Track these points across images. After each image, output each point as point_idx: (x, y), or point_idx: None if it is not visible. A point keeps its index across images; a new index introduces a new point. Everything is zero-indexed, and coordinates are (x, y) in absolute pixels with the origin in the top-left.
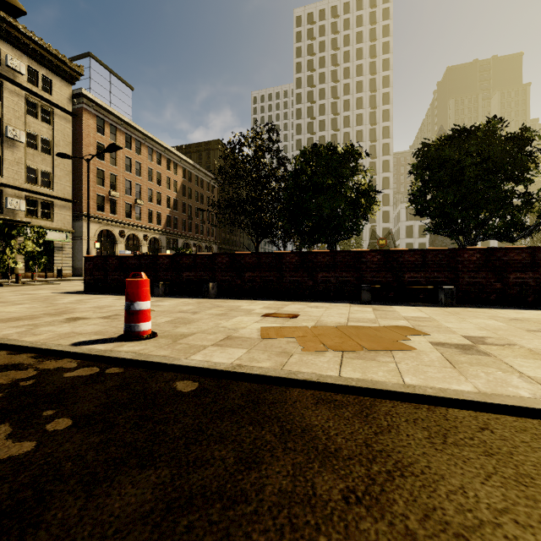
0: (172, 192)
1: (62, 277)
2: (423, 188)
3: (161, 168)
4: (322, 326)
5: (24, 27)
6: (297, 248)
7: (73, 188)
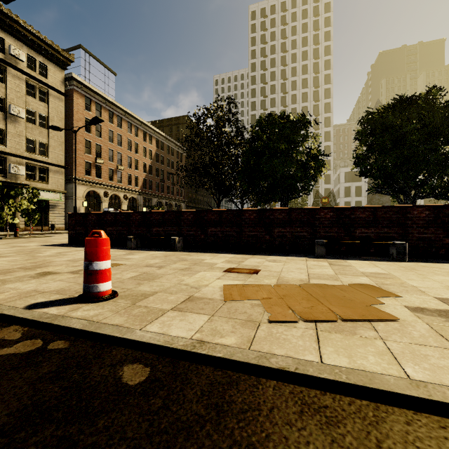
0: (148, 159)
1: (56, 230)
2: (367, 152)
3: (138, 139)
4: (285, 285)
5: (24, 22)
6: (252, 205)
7: (65, 156)
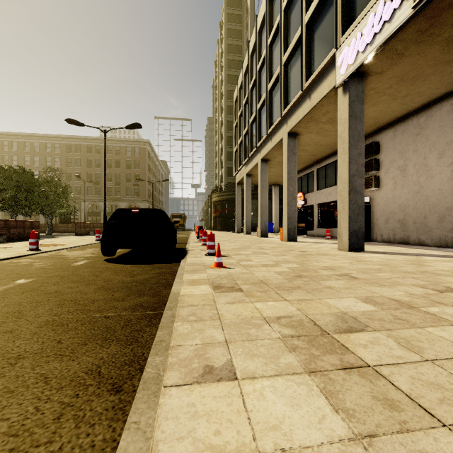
0: None
1: None
2: None
3: None
4: None
5: None
6: None
7: None
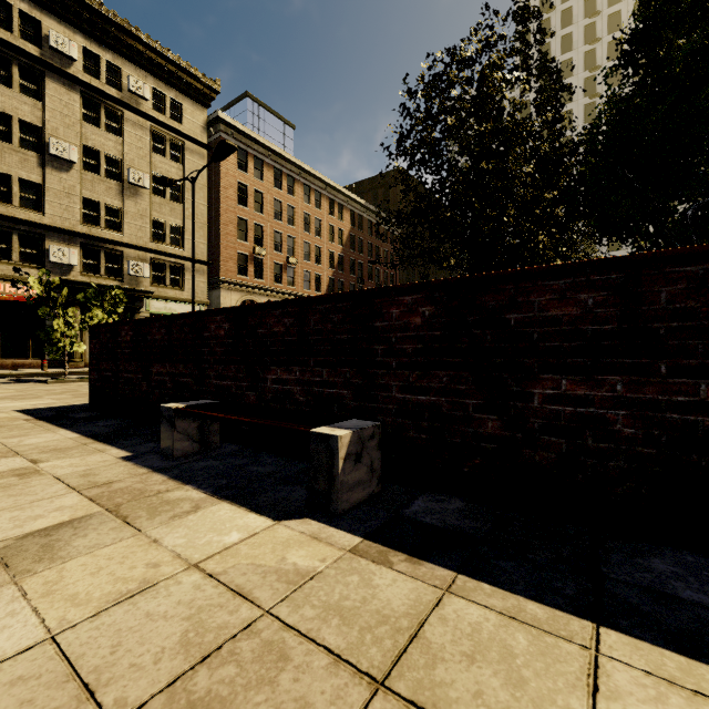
0: (336, 245)
1: None
2: None
3: (320, 213)
4: None
5: (147, 37)
6: None
7: (210, 246)
